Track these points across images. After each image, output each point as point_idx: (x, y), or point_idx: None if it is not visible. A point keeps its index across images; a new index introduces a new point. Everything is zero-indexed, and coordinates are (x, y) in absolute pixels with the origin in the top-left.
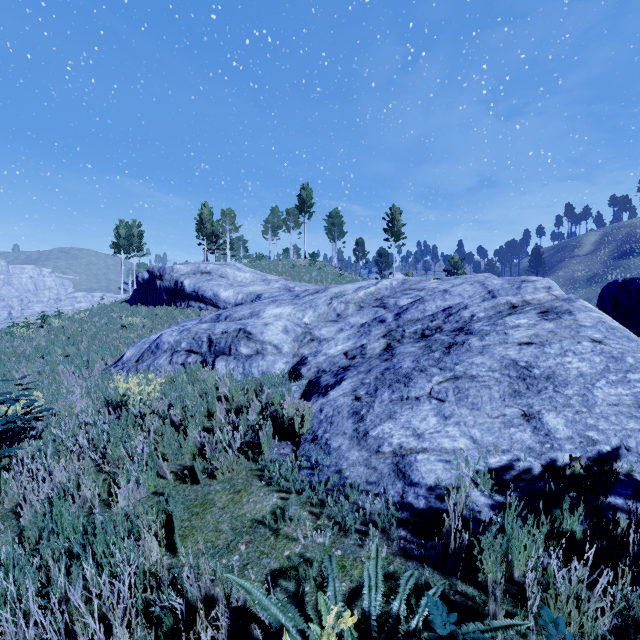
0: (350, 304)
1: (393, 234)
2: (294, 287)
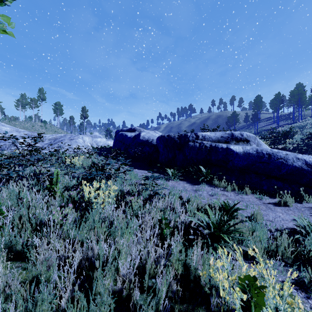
0: (47, 139)
1: (83, 117)
2: (32, 134)
